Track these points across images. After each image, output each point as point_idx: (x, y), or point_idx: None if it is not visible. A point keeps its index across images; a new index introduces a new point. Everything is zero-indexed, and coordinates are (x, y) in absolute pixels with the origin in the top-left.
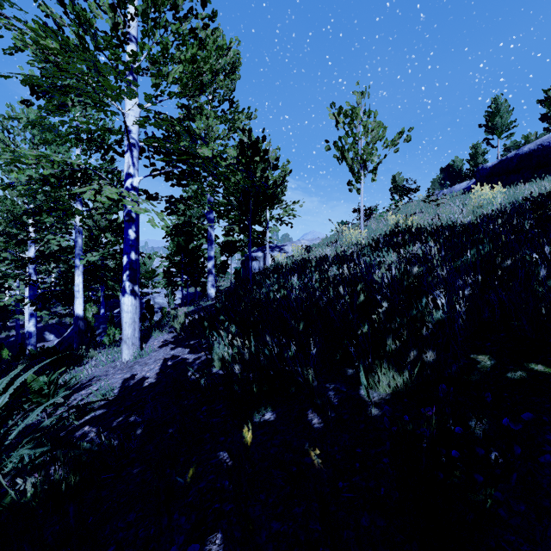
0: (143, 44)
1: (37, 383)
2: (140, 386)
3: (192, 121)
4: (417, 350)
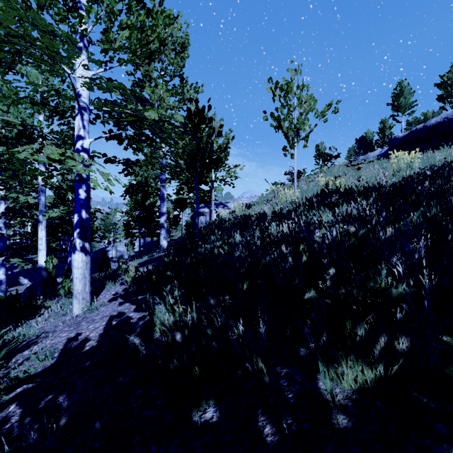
0: (89, 7)
1: None
2: (81, 350)
3: (141, 88)
4: (387, 337)
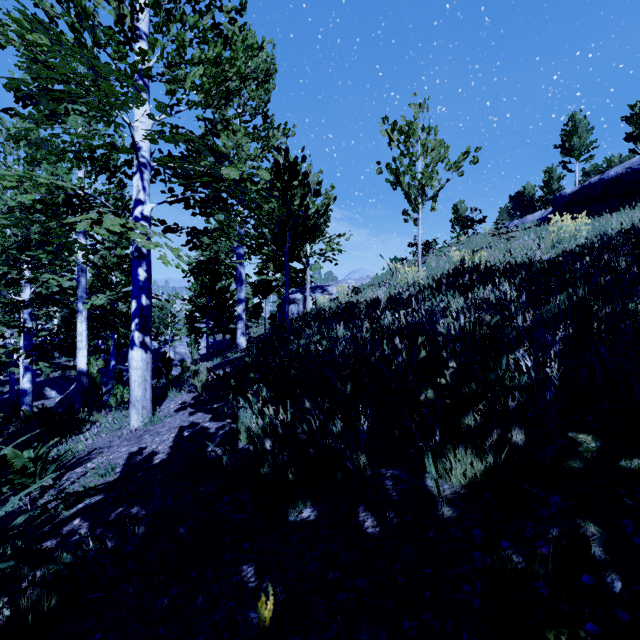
0: (154, 40)
1: (20, 460)
2: (149, 463)
3: (216, 137)
4: (500, 429)
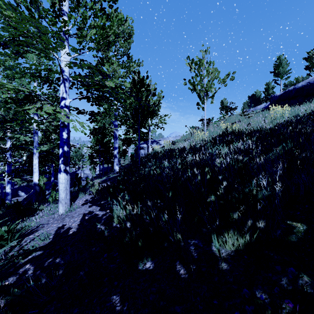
0: (70, 15)
1: (0, 232)
2: (67, 233)
3: (103, 65)
4: (252, 220)
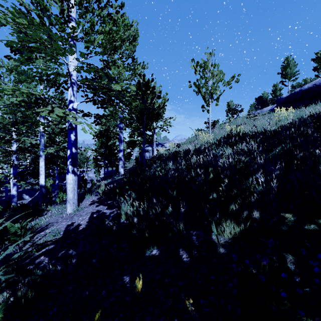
0: (79, 22)
1: (13, 228)
2: (77, 230)
3: (109, 69)
4: (248, 211)
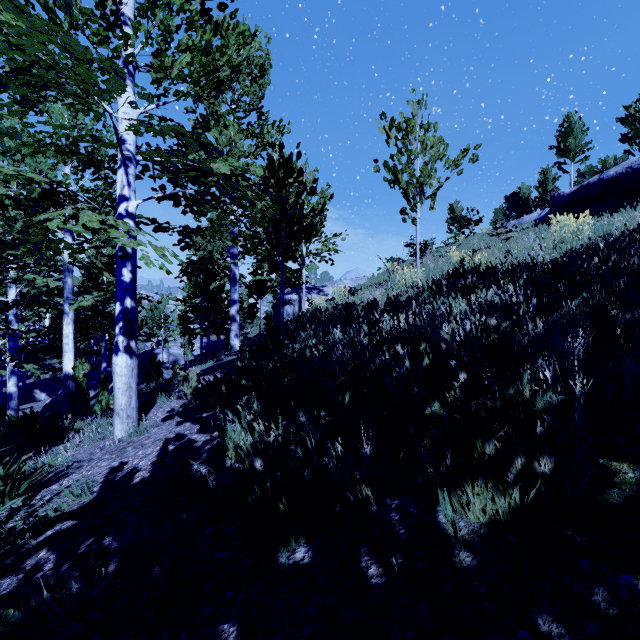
0: (137, 24)
1: None
2: (128, 482)
3: (206, 130)
4: (525, 457)
